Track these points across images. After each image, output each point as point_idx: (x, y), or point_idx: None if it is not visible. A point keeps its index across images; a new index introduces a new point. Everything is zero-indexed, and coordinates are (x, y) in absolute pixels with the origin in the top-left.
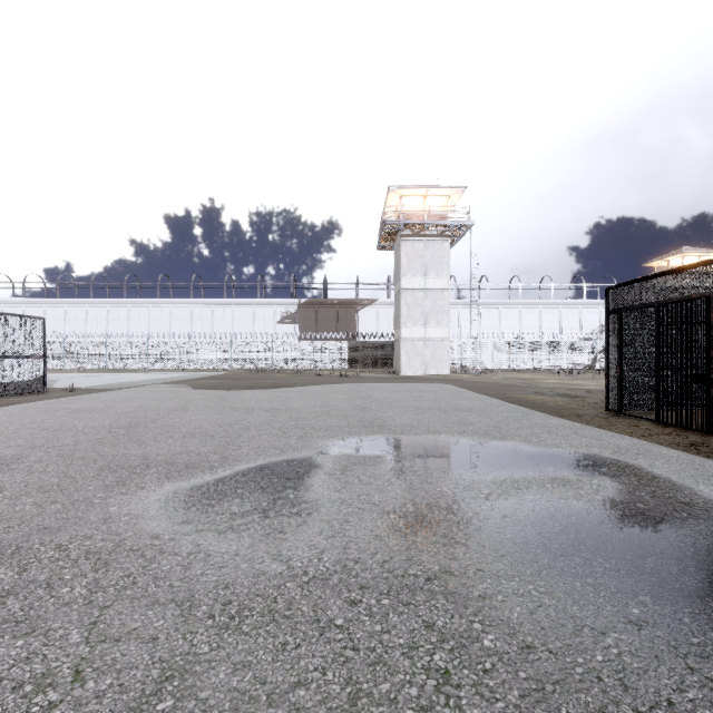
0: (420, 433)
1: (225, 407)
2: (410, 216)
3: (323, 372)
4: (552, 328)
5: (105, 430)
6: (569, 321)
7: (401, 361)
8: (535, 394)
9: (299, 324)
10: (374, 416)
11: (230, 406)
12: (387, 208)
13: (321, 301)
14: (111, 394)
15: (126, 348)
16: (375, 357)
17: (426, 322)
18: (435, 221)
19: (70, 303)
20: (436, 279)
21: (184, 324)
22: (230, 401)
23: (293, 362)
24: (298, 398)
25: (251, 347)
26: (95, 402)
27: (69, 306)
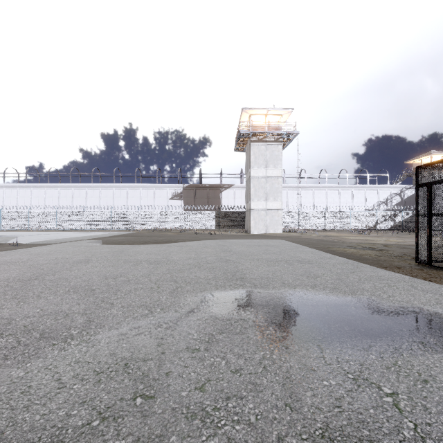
0: (277, 287)
1: (120, 259)
2: (256, 128)
3: (199, 231)
4: (347, 202)
5: (4, 284)
6: (358, 198)
7: (250, 224)
8: (350, 248)
9: (183, 200)
10: (236, 268)
11: (124, 258)
12: (241, 123)
13: (198, 185)
14: (42, 248)
15: (69, 215)
16: (233, 221)
17: (266, 198)
18: (273, 131)
19: (34, 186)
20: (273, 169)
21: (108, 200)
22: (126, 254)
23: (179, 225)
24: (177, 251)
25: (151, 215)
26: (23, 255)
27: (34, 189)
